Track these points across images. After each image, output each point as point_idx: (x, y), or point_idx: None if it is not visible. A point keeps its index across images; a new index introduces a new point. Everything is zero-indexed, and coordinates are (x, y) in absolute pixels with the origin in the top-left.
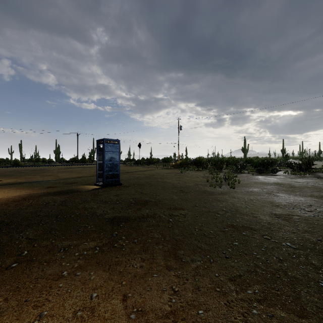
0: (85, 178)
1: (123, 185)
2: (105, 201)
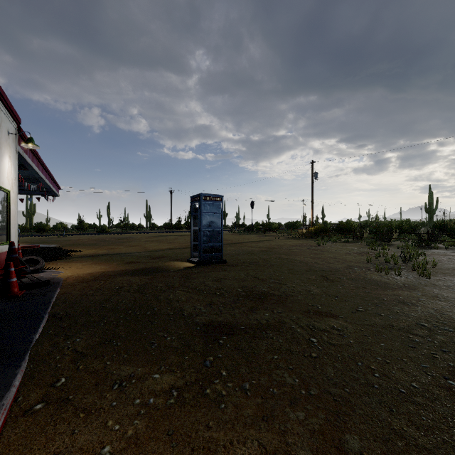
0: (177, 251)
1: (228, 263)
2: (200, 290)
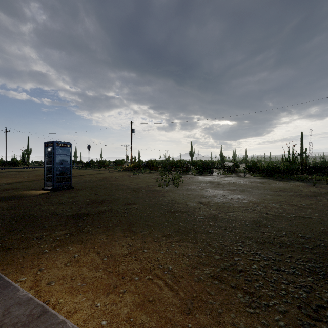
0: (26, 184)
1: (75, 188)
2: (61, 203)
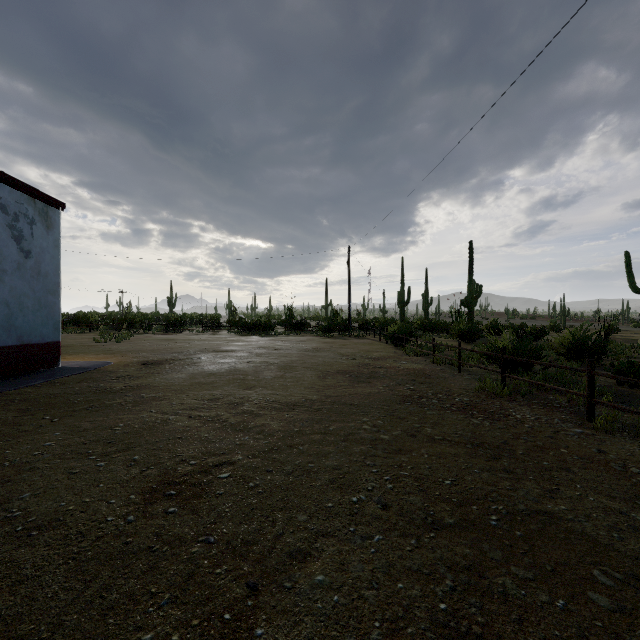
0: None
1: None
2: None
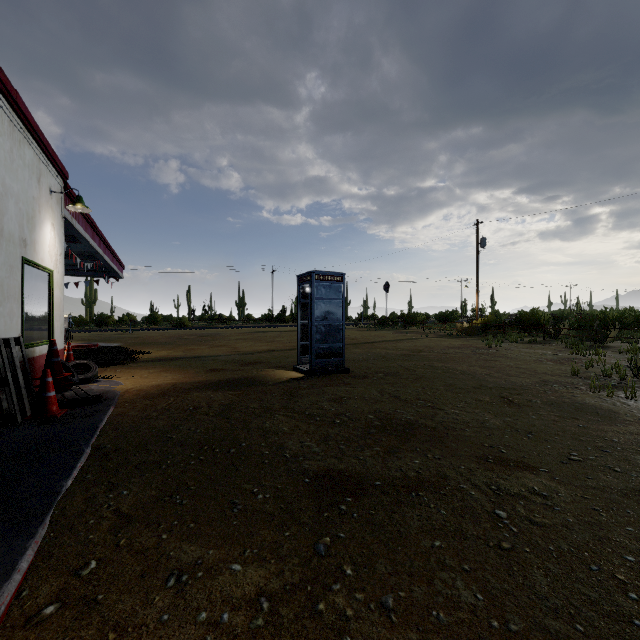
0: (279, 354)
1: (352, 373)
2: (310, 415)
